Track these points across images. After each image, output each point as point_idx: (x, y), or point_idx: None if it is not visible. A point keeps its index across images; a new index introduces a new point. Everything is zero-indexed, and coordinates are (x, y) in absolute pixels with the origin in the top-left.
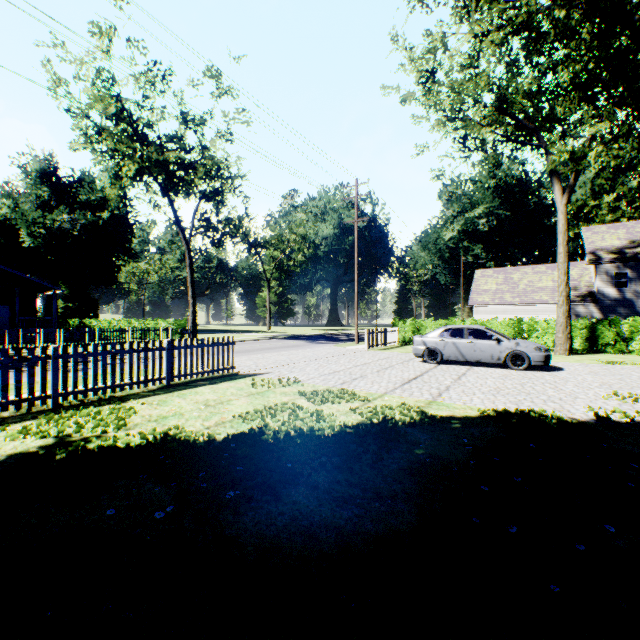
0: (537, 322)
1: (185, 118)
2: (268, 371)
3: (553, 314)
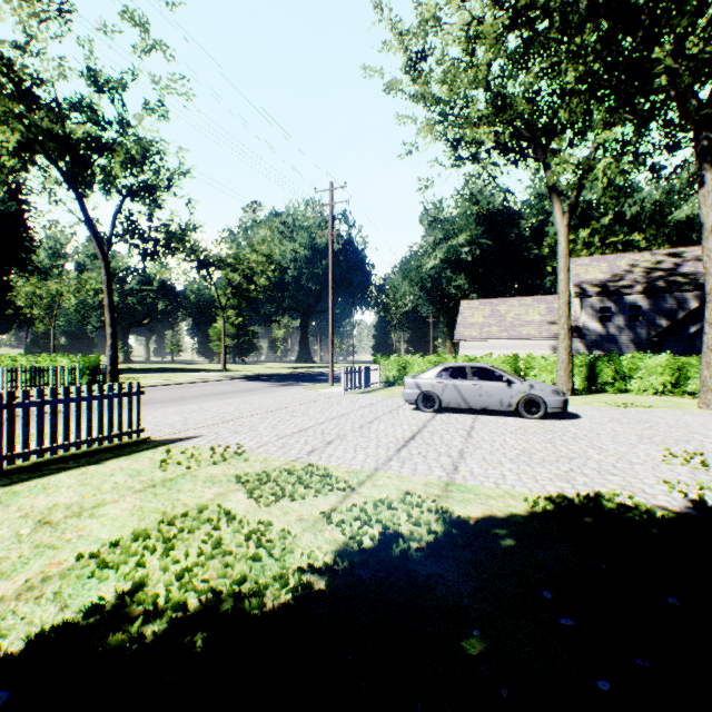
0: (535, 358)
1: (95, 76)
2: (200, 433)
3: (541, 350)
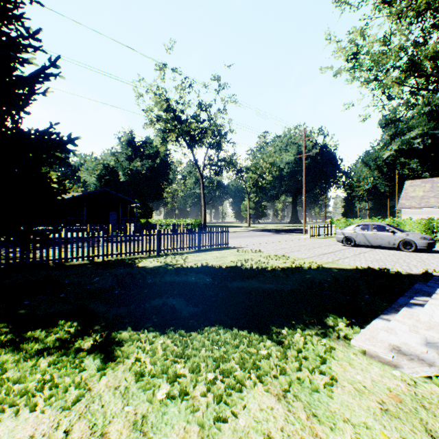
0: None
1: (200, 105)
2: (245, 246)
3: None
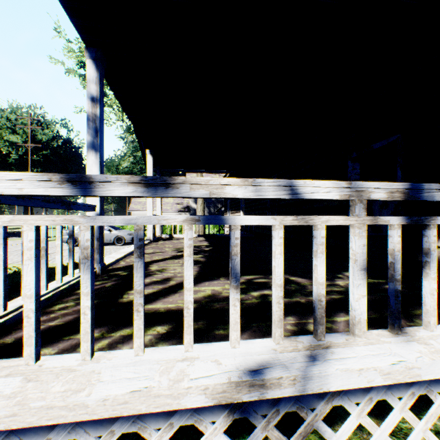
0: None
1: None
2: None
3: None
